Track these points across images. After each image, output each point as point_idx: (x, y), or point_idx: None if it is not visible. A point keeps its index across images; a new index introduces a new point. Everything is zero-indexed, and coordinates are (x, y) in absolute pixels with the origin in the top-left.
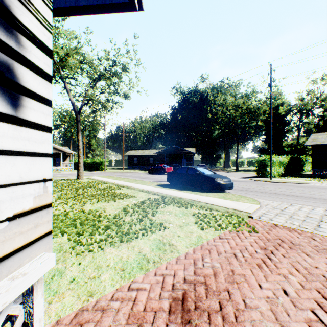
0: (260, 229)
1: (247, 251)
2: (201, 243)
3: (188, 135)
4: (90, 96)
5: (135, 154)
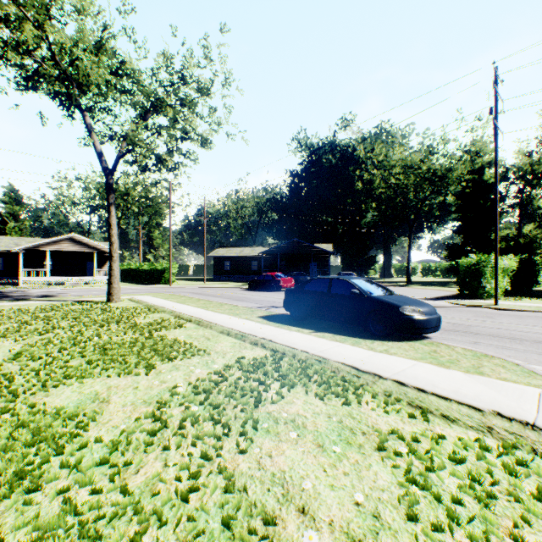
0: None
1: None
2: None
3: (320, 221)
4: (132, 139)
5: (226, 255)
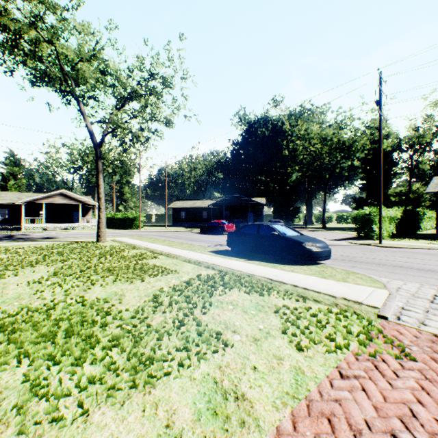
0: (414, 348)
1: (419, 423)
2: (306, 393)
3: (256, 180)
4: (116, 122)
5: (182, 206)
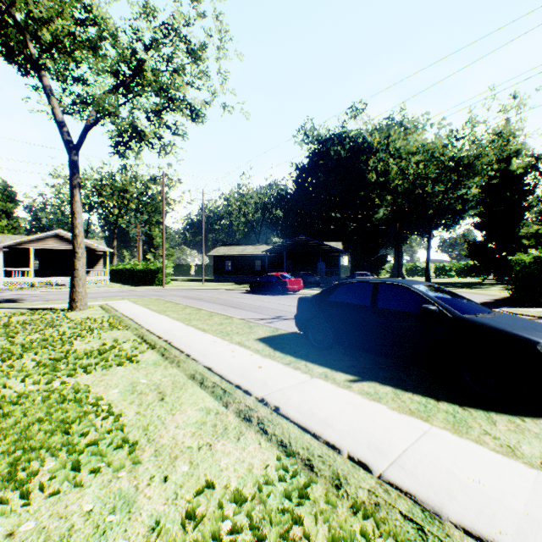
0: None
1: None
2: None
3: (328, 218)
4: (99, 102)
5: (227, 253)
